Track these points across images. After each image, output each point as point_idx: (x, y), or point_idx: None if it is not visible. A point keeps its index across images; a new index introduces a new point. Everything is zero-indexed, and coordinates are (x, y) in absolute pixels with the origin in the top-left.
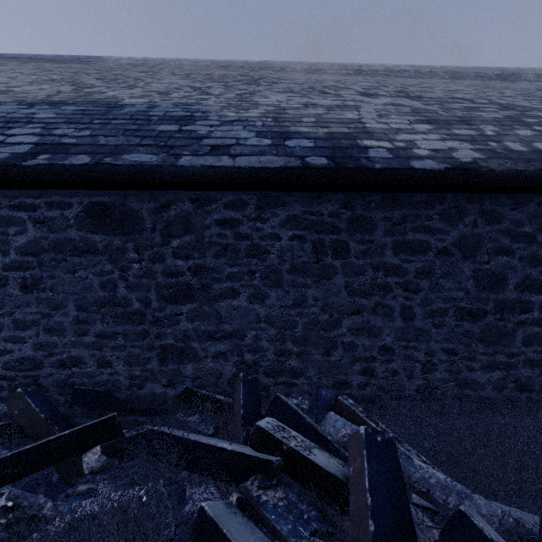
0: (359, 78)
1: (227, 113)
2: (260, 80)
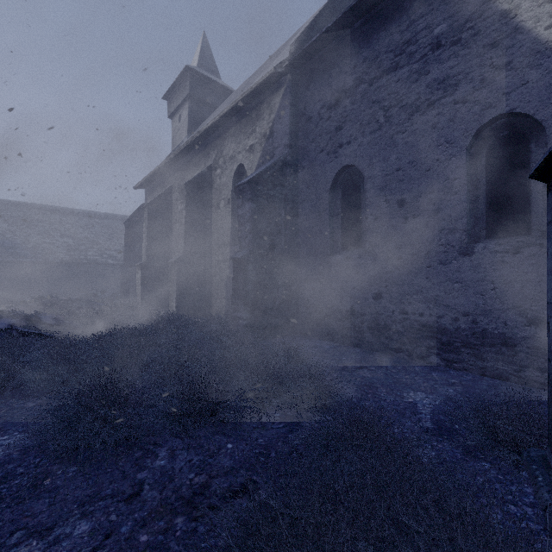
0: (69, 219)
1: (23, 246)
2: (32, 224)
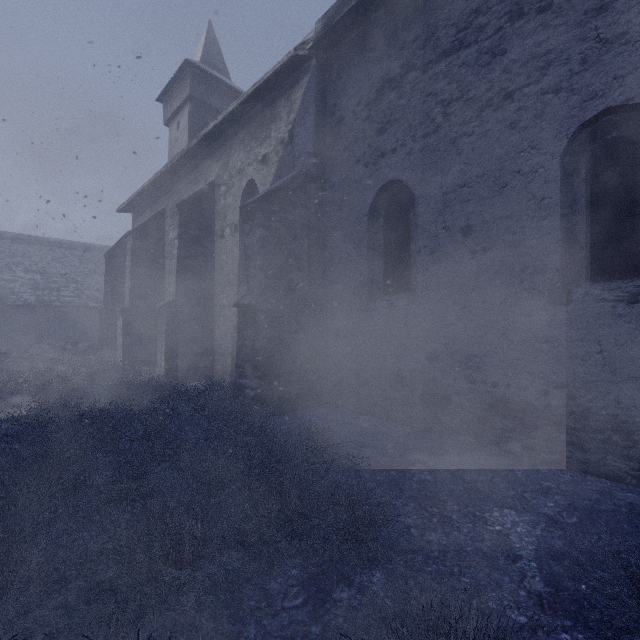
0: (38, 250)
1: None
2: None
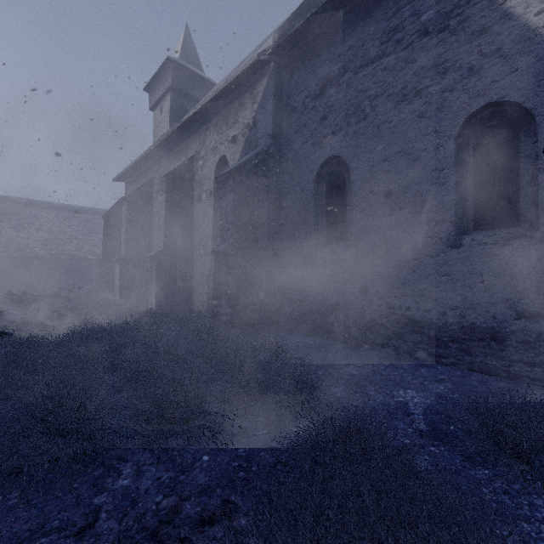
0: (46, 212)
1: None
2: (5, 217)
